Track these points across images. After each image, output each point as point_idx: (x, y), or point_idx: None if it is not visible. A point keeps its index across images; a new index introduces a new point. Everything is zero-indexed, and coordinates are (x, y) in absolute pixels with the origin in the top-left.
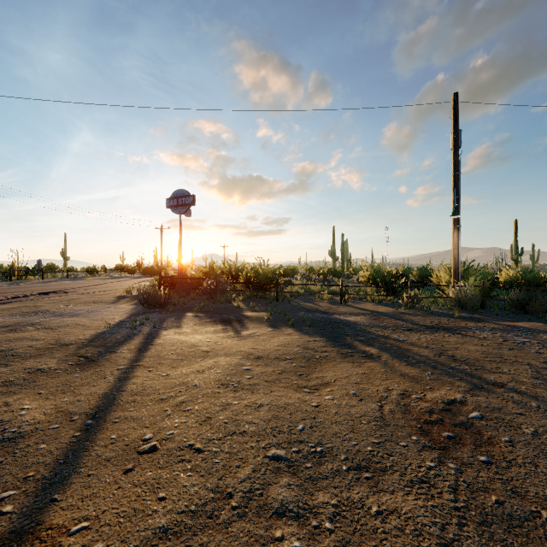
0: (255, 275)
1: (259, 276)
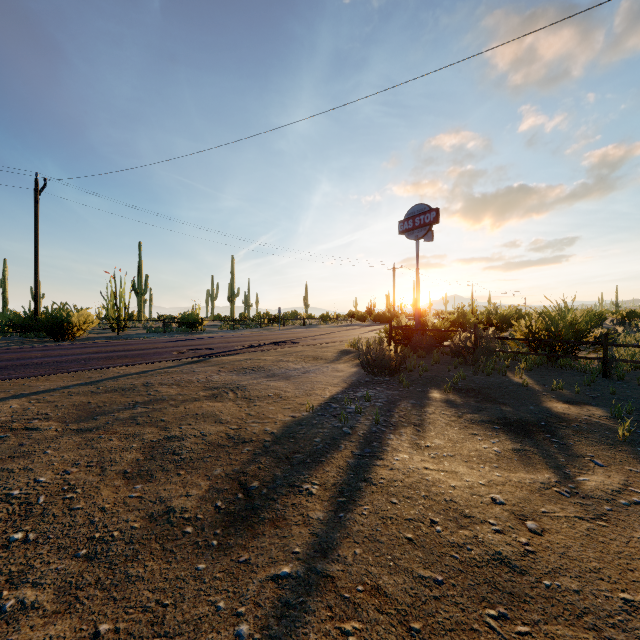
0: (545, 326)
1: (556, 328)
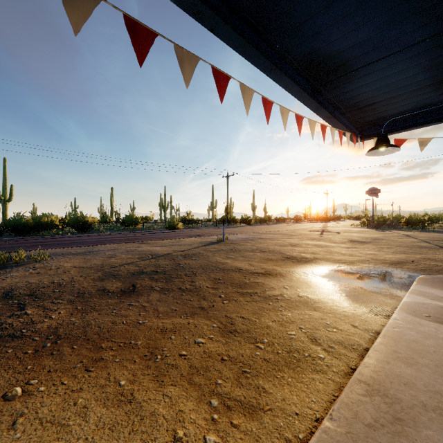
0: (410, 220)
1: (412, 220)
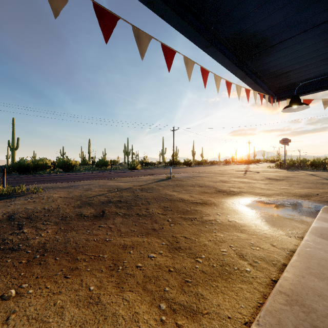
0: (314, 162)
1: (316, 163)
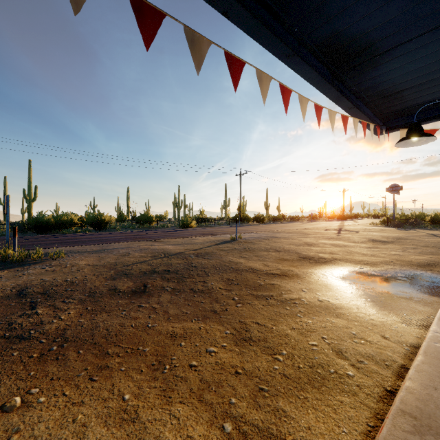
0: (435, 218)
1: (438, 218)
